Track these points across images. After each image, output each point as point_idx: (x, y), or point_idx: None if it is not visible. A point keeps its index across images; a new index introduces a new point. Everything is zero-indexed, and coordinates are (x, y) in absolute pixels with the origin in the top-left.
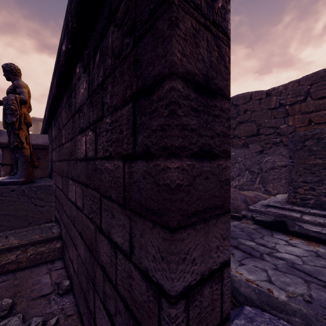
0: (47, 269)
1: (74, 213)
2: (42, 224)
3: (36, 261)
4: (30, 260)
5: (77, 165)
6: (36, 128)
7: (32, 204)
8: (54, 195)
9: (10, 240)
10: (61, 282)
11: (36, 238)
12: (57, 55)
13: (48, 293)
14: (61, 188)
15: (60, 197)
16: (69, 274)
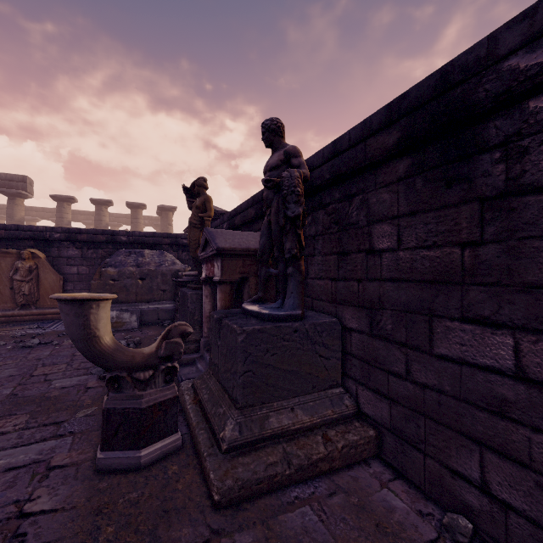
0: (373, 477)
1: (505, 392)
2: (327, 389)
3: (349, 458)
4: (343, 457)
5: (537, 298)
6: (165, 221)
7: (316, 354)
8: (340, 340)
9: (298, 415)
10: (447, 516)
11: (328, 414)
12: (419, 87)
13: (435, 537)
14: (364, 328)
15: (349, 344)
16: (439, 499)
